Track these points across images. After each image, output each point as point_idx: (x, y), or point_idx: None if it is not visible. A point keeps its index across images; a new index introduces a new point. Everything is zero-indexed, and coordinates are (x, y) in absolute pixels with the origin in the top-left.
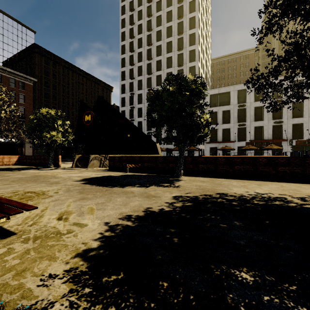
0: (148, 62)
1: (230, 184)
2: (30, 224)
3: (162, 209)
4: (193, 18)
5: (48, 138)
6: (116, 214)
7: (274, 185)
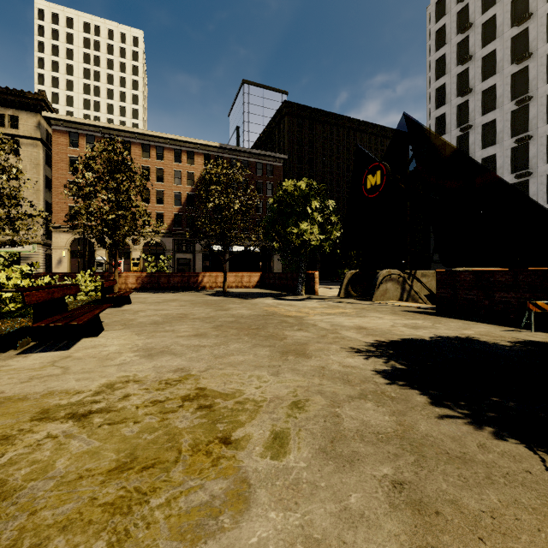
0: (517, 31)
1: None
2: None
3: None
4: None
5: (295, 236)
6: None
7: None
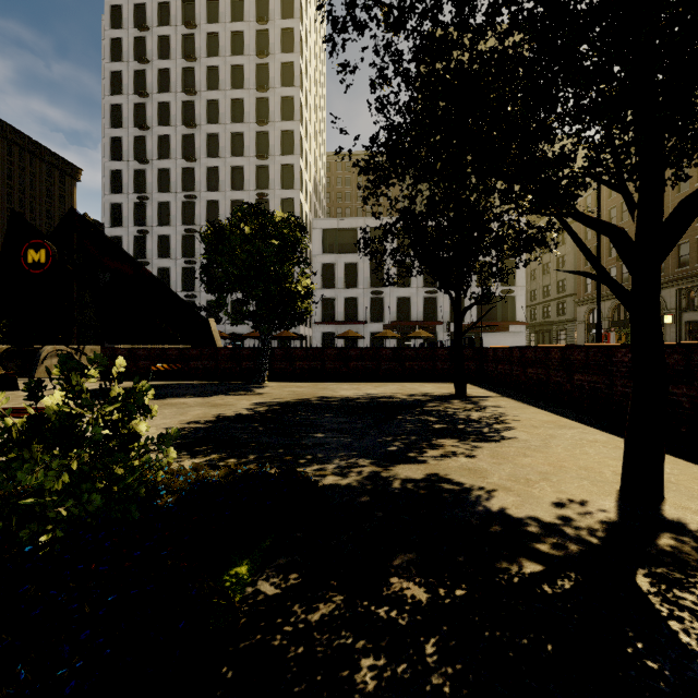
0: (187, 132)
1: (339, 388)
2: None
3: (241, 413)
4: (290, 65)
5: None
6: (175, 422)
7: (395, 386)
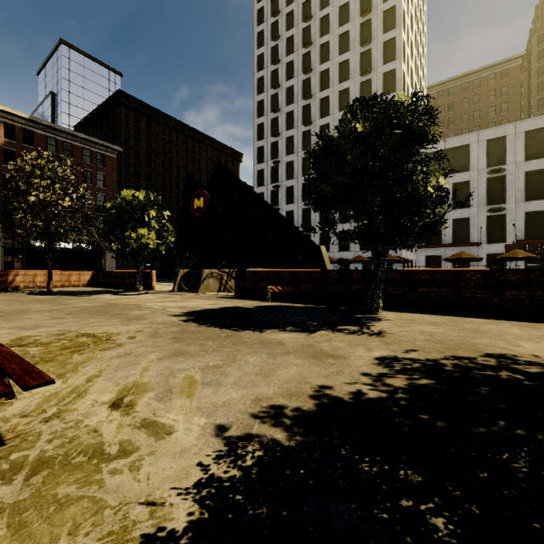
0: (305, 103)
1: (505, 333)
2: (47, 417)
3: (360, 392)
4: (392, 9)
5: (133, 240)
6: (245, 402)
7: None
